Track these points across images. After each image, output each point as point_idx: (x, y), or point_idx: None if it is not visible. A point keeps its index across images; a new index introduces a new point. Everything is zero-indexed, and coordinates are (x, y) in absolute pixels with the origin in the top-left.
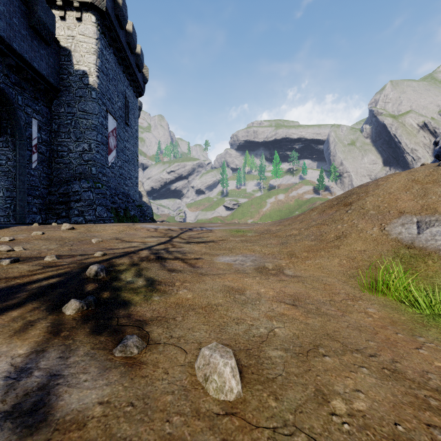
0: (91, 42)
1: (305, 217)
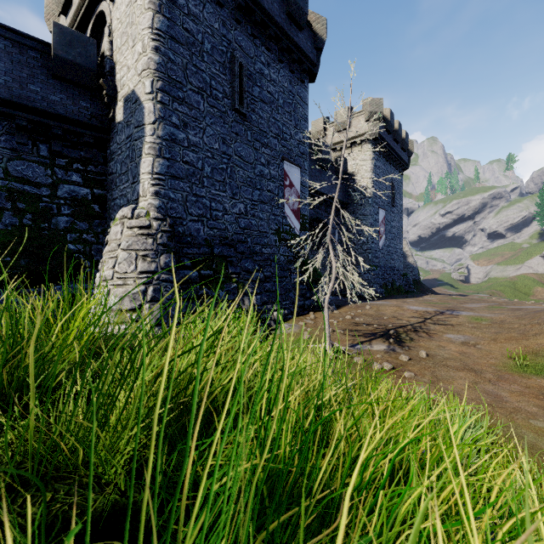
0: (368, 164)
1: (539, 315)
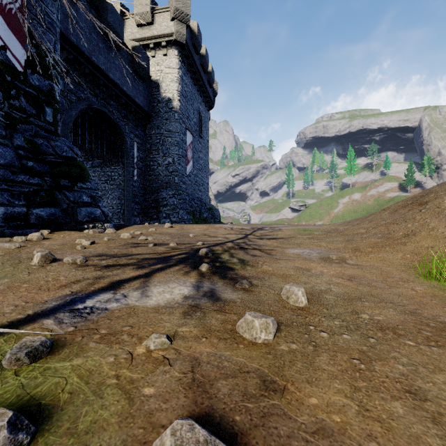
0: (174, 72)
1: (375, 217)
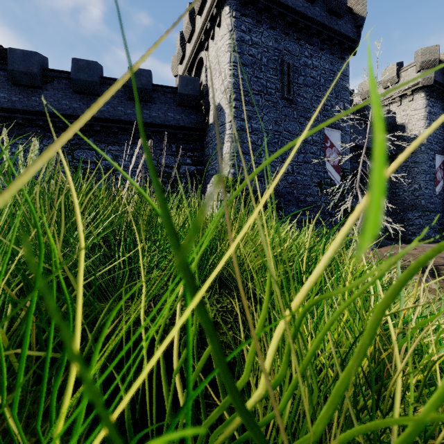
0: (420, 112)
1: None
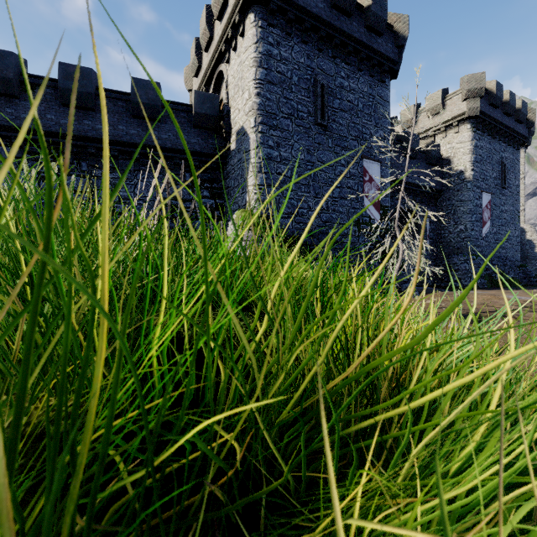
0: (466, 145)
1: None
